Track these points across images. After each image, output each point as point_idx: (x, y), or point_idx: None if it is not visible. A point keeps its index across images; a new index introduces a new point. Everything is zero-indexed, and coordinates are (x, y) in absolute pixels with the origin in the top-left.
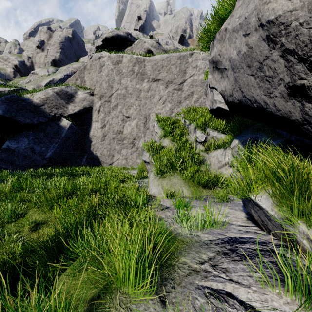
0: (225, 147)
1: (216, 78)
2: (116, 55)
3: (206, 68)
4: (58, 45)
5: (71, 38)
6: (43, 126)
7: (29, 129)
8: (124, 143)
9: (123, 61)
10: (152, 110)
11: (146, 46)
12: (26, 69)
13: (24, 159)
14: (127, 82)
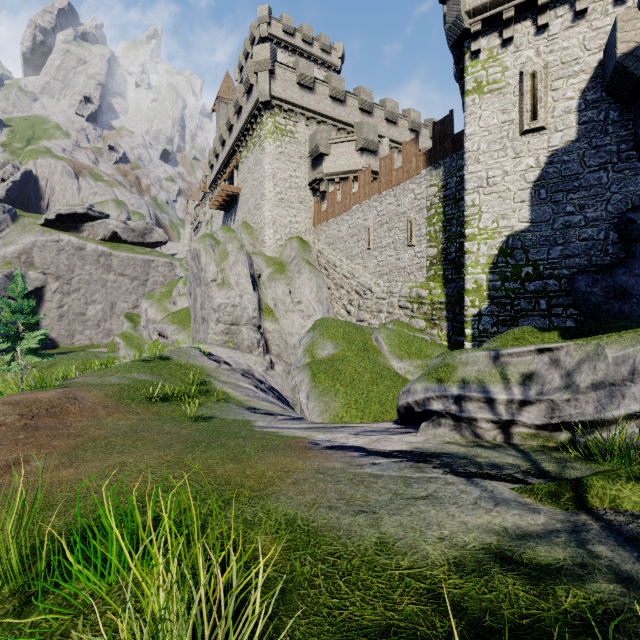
0: None
1: None
2: (78, 241)
3: (165, 273)
4: None
5: None
6: None
7: None
8: (87, 324)
9: (87, 249)
10: (119, 299)
11: (111, 228)
12: None
13: None
14: (92, 270)
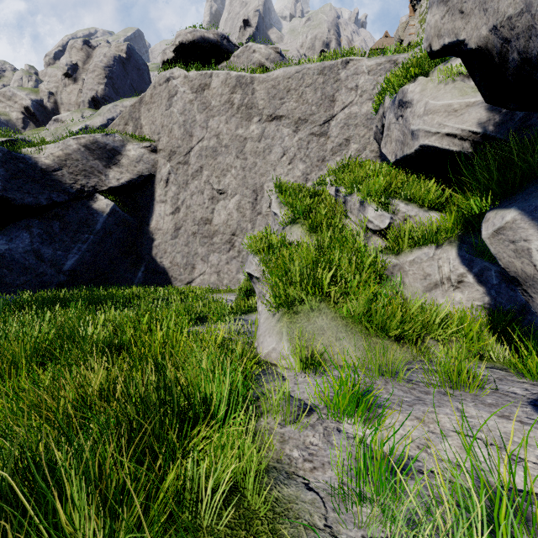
0: (439, 242)
1: (464, 3)
2: (199, 73)
3: (376, 90)
4: (101, 71)
5: (125, 59)
6: (60, 209)
7: (33, 215)
8: (213, 241)
9: (212, 85)
10: (267, 178)
11: (257, 59)
12: (45, 115)
13: (22, 273)
14: (221, 125)
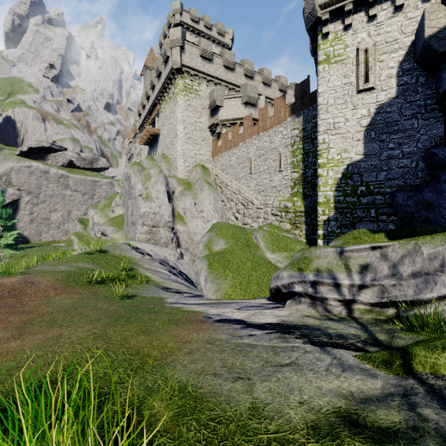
0: None
1: None
2: (44, 167)
3: (107, 190)
4: None
5: None
6: None
7: None
8: (51, 226)
9: (51, 173)
10: (74, 208)
11: (68, 158)
12: None
13: None
14: (54, 187)
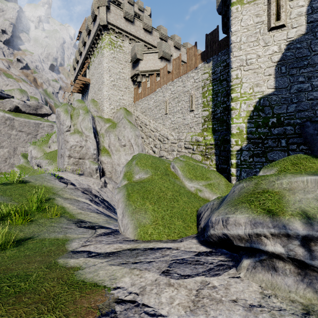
0: None
1: None
2: None
3: (48, 131)
4: None
5: None
6: None
7: None
8: None
9: None
10: (19, 145)
11: (14, 104)
12: None
13: None
14: (1, 128)
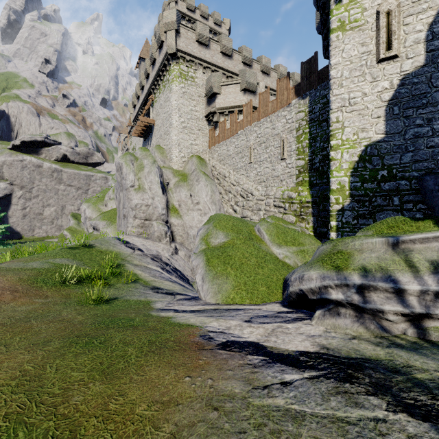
0: None
1: None
2: (37, 161)
3: (102, 184)
4: None
5: None
6: None
7: None
8: (44, 221)
9: (44, 167)
10: (67, 203)
11: (62, 152)
12: None
13: None
14: (48, 182)
